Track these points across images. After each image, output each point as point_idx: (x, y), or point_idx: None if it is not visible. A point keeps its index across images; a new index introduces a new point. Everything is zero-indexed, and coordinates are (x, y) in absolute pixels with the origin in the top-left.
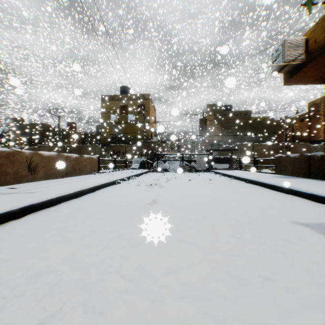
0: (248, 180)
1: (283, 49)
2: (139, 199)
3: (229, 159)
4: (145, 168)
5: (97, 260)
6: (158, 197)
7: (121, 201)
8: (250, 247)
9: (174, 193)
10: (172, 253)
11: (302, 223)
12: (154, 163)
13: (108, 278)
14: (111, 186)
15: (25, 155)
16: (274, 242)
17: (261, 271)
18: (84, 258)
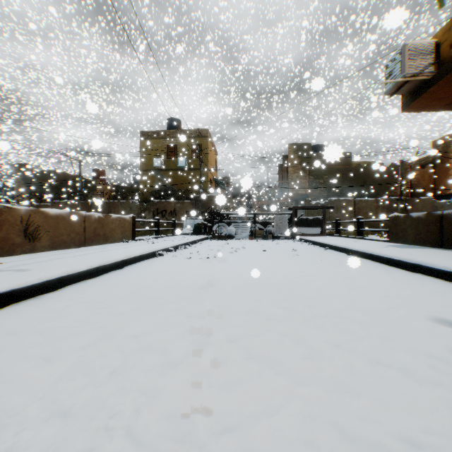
0: (350, 251)
1: (402, 58)
2: (188, 280)
3: (321, 221)
4: (201, 233)
5: (95, 399)
6: (216, 277)
7: (159, 284)
8: (372, 370)
9: (242, 271)
10: (234, 382)
11: (450, 322)
12: (213, 227)
13: (105, 443)
14: (149, 259)
15: (19, 213)
16: (413, 359)
17: (403, 427)
18: (72, 393)
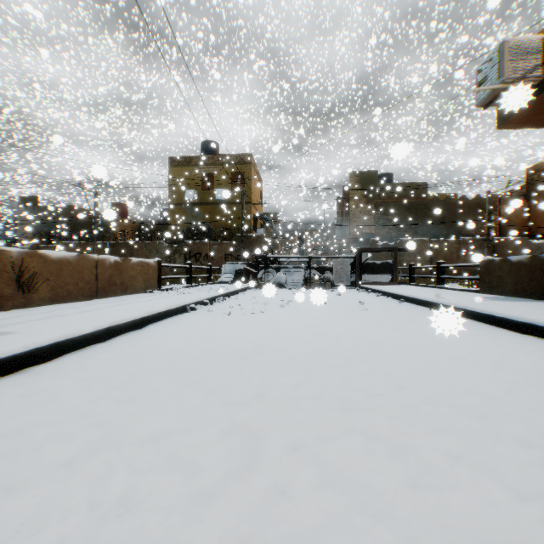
0: (433, 304)
1: (501, 59)
2: (228, 345)
3: (392, 266)
4: (244, 281)
5: None
6: (265, 341)
7: (189, 351)
8: (529, 511)
9: (298, 332)
10: (307, 536)
11: None
12: (259, 273)
13: None
14: (178, 315)
15: (10, 256)
16: None
17: None
18: None
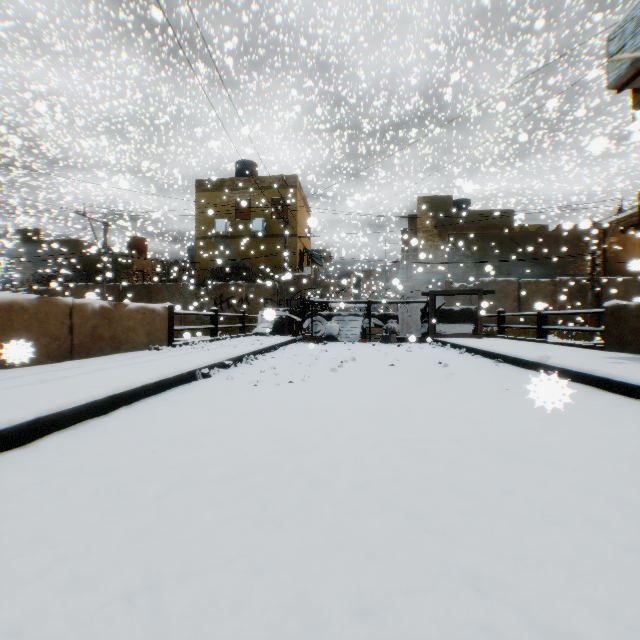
0: (550, 369)
1: None
2: (235, 456)
3: (474, 314)
4: (285, 333)
5: None
6: (303, 446)
7: (158, 474)
8: None
9: (359, 422)
10: None
11: None
12: (305, 323)
13: None
14: (181, 386)
15: None
16: None
17: None
18: None
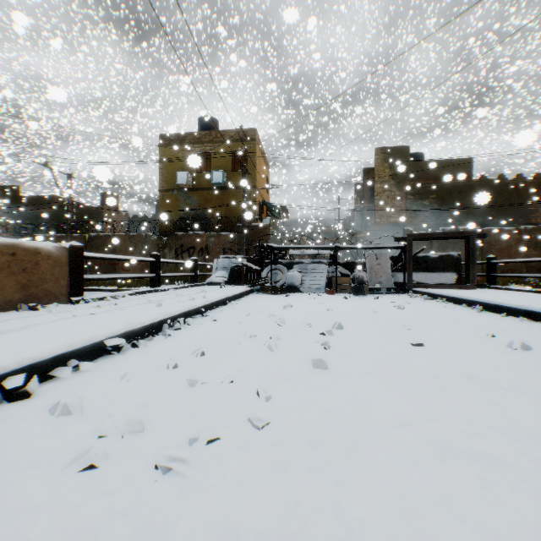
0: None
1: None
2: None
3: (457, 261)
4: (242, 282)
5: None
6: None
7: None
8: None
9: None
10: None
11: None
12: (263, 271)
13: None
14: None
15: None
16: None
17: None
18: None
